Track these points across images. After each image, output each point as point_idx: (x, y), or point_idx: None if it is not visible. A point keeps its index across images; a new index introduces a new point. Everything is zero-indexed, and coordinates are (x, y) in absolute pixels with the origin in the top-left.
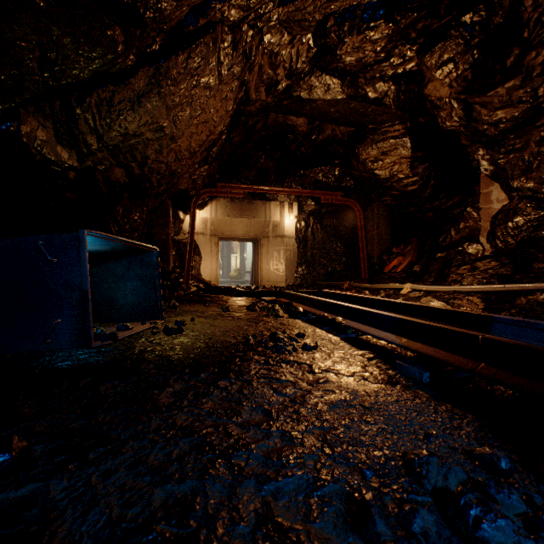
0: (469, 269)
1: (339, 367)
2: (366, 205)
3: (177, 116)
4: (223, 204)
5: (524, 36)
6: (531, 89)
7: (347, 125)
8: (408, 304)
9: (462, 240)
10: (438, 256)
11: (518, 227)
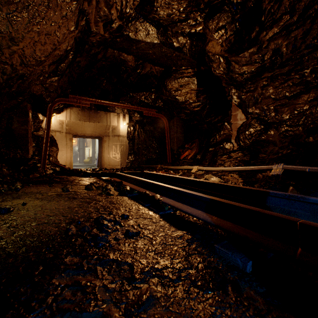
0: (227, 157)
1: (163, 263)
2: (170, 118)
3: (11, 15)
4: (76, 111)
5: (262, 19)
6: (261, 55)
7: (159, 65)
8: (205, 182)
9: (223, 140)
10: (210, 150)
11: (251, 134)
